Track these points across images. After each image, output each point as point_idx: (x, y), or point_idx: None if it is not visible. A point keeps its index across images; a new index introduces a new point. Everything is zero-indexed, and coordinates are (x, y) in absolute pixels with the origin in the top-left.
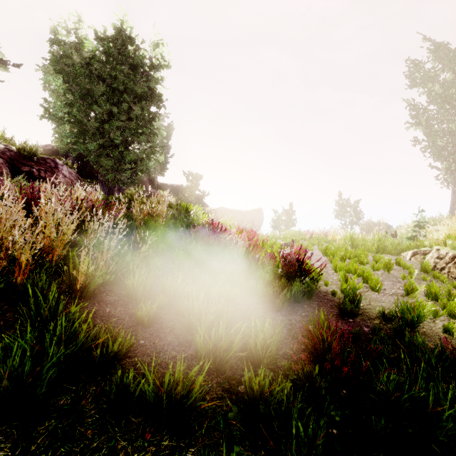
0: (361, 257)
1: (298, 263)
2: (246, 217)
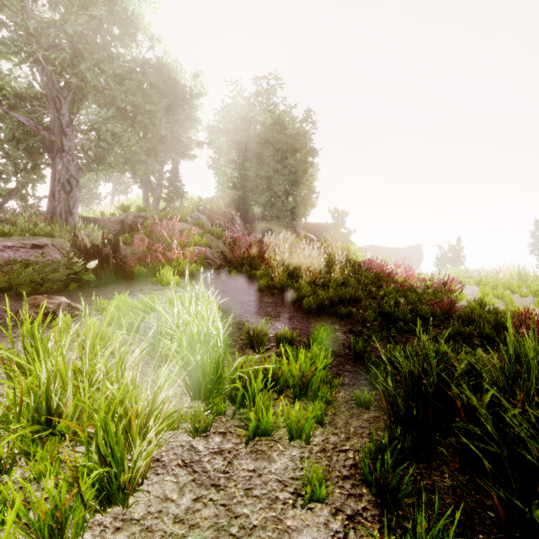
0: (512, 287)
1: (444, 285)
2: (401, 255)
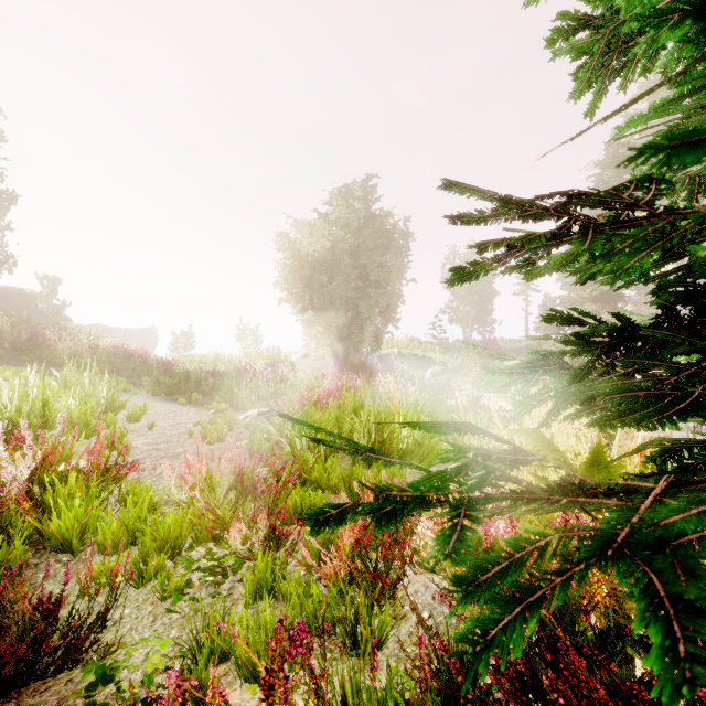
0: (207, 363)
1: (169, 362)
2: (135, 338)
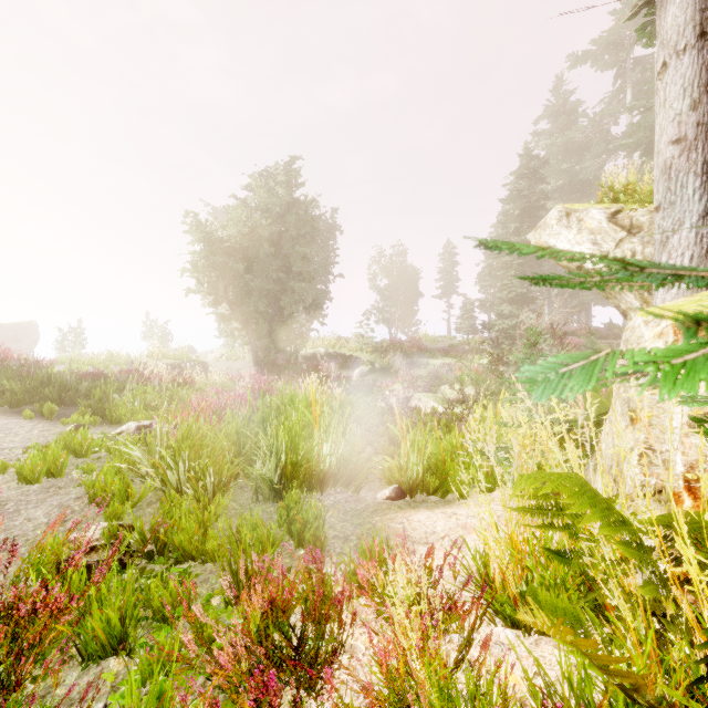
0: (94, 364)
1: (37, 363)
2: (5, 334)
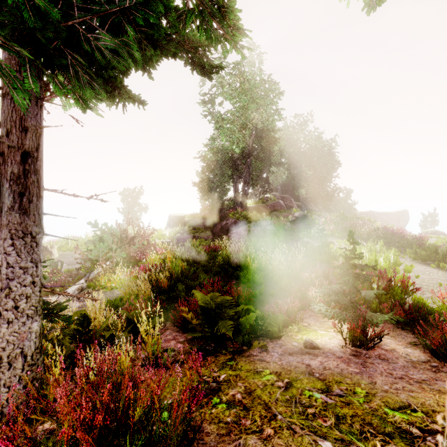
0: None
1: (420, 238)
2: (392, 218)
